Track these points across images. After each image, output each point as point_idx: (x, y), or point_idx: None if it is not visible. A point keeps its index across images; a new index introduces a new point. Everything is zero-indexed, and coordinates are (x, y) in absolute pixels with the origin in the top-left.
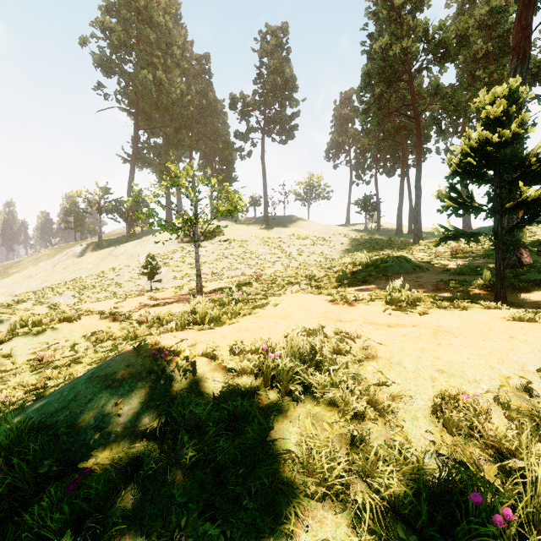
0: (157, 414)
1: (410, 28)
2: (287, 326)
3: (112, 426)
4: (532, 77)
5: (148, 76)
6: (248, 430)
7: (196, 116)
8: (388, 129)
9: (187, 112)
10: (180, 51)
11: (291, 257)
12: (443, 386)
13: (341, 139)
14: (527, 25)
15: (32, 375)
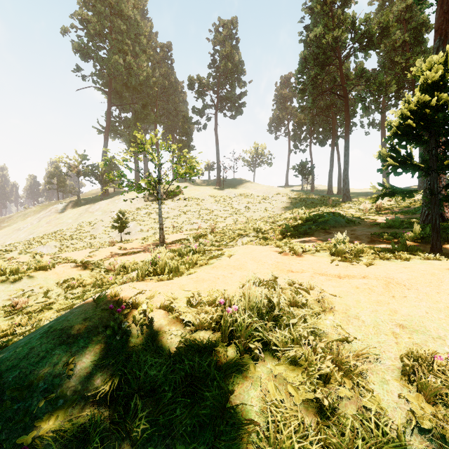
0: (110, 375)
1: (340, 20)
2: (242, 277)
3: (61, 389)
4: None
5: (119, 60)
6: (207, 394)
7: (160, 95)
8: (321, 106)
9: (152, 91)
10: (146, 40)
11: (240, 213)
12: (415, 347)
13: (281, 114)
14: (448, 10)
15: (5, 321)
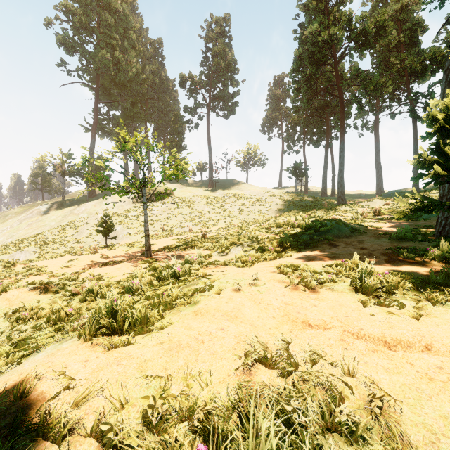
0: None
1: (335, 18)
2: (238, 338)
3: None
4: (436, 64)
5: (106, 55)
6: None
7: (150, 92)
8: (315, 107)
9: (142, 88)
10: (136, 36)
11: (232, 216)
12: None
13: (274, 115)
14: None
15: None
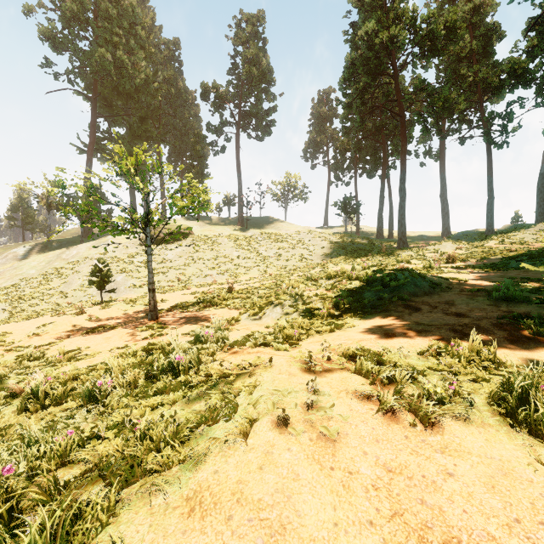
0: None
1: (396, 17)
2: None
3: None
4: (516, 78)
5: (106, 55)
6: None
7: (164, 106)
8: (369, 128)
9: (153, 100)
10: (146, 34)
11: (268, 262)
12: None
13: (319, 138)
14: None
15: None
